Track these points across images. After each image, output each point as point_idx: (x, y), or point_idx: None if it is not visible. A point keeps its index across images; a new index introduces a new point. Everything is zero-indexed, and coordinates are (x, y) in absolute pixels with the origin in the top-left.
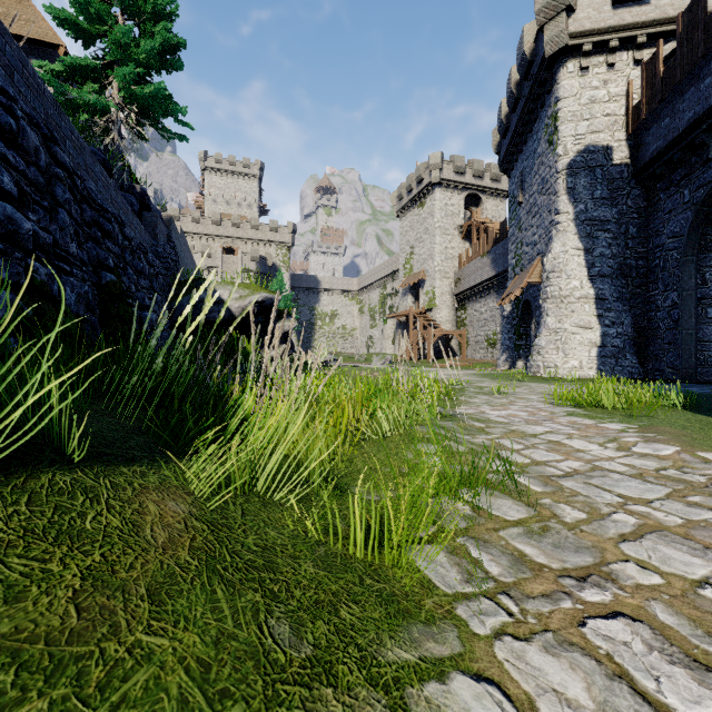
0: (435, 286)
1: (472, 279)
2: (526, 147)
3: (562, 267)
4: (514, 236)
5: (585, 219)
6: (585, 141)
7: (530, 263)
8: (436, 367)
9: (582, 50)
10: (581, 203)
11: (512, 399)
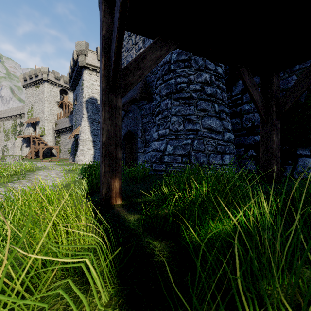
0: (45, 125)
1: (62, 125)
2: (77, 87)
3: (84, 131)
4: (75, 115)
5: (90, 118)
6: (91, 95)
7: (78, 126)
8: (43, 162)
9: (89, 69)
10: (89, 113)
11: (53, 170)
